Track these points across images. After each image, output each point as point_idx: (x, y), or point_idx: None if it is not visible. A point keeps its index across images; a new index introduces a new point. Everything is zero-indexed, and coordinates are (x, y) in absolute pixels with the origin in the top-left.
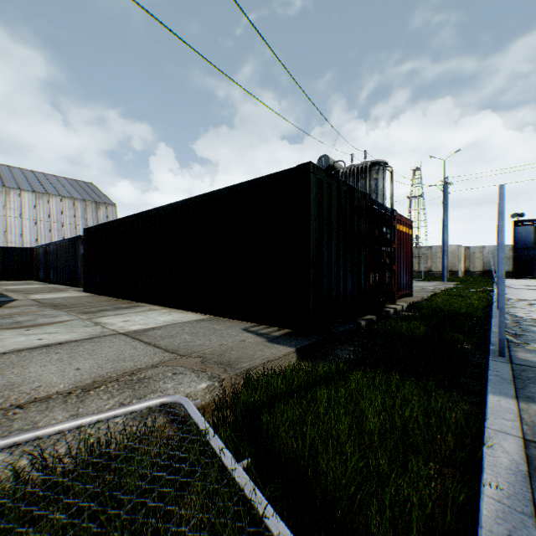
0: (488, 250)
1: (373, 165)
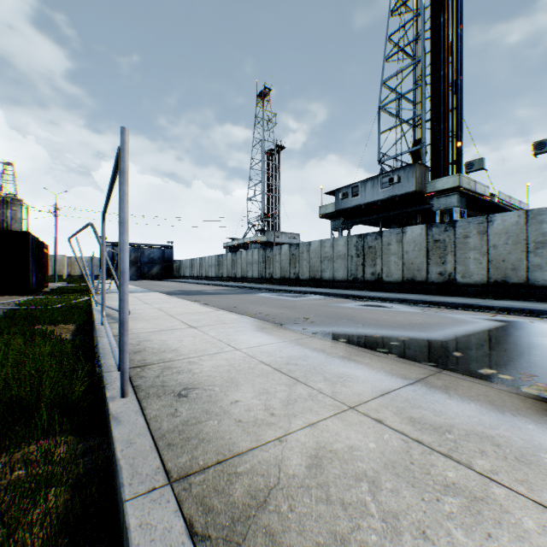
0: (86, 260)
1: (13, 200)
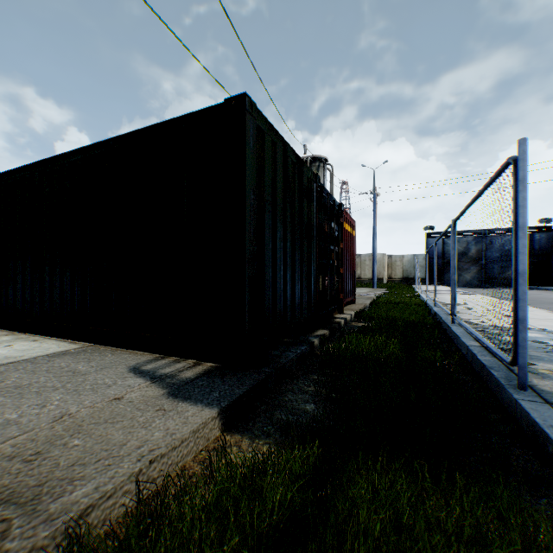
0: (407, 259)
1: (313, 161)
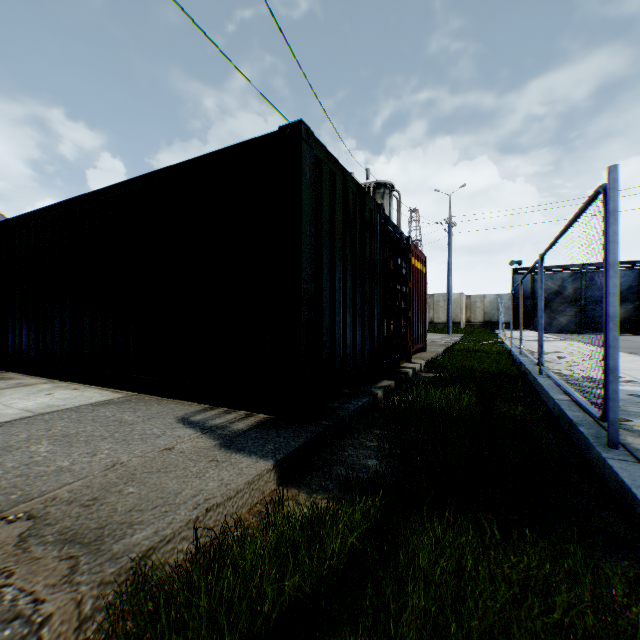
0: (489, 300)
1: (377, 187)
